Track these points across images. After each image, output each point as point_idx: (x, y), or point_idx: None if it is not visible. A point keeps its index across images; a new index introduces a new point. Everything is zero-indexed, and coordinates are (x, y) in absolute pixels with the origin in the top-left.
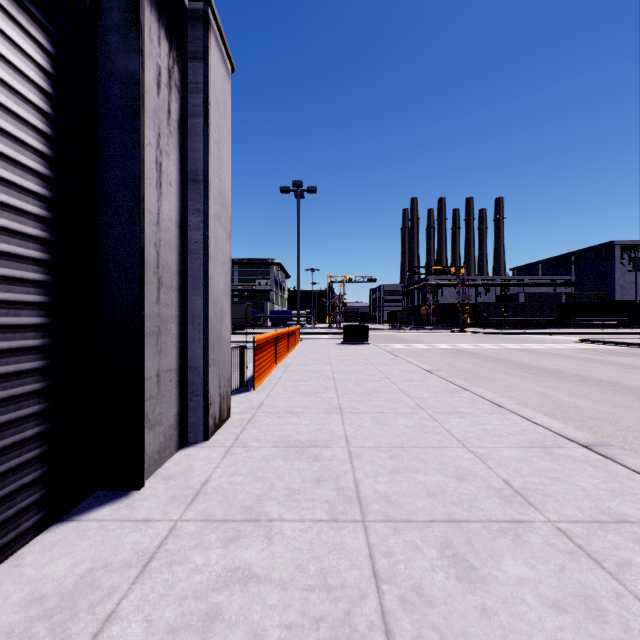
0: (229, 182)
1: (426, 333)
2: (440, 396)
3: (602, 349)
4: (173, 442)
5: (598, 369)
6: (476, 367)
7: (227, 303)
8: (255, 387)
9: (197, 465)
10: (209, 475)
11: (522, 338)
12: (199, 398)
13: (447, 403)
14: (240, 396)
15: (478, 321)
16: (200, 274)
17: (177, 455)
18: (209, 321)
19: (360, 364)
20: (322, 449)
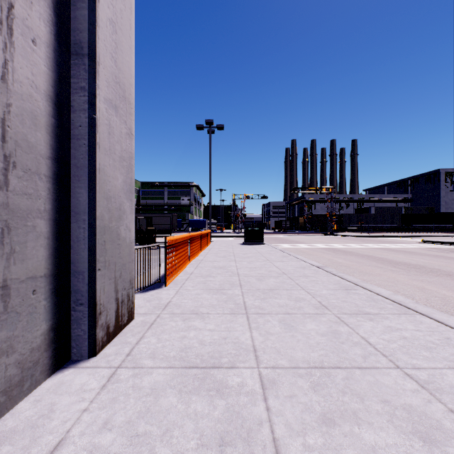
0: (131, 77)
1: (304, 236)
2: (338, 293)
3: (443, 248)
4: (40, 367)
5: (453, 264)
6: (353, 263)
7: (128, 201)
8: (167, 283)
9: (61, 405)
10: (67, 430)
11: (377, 239)
12: (84, 307)
13: (348, 301)
14: (151, 293)
15: (342, 227)
16: (85, 163)
17: (46, 384)
18: (97, 218)
19: (259, 261)
20: (227, 372)
